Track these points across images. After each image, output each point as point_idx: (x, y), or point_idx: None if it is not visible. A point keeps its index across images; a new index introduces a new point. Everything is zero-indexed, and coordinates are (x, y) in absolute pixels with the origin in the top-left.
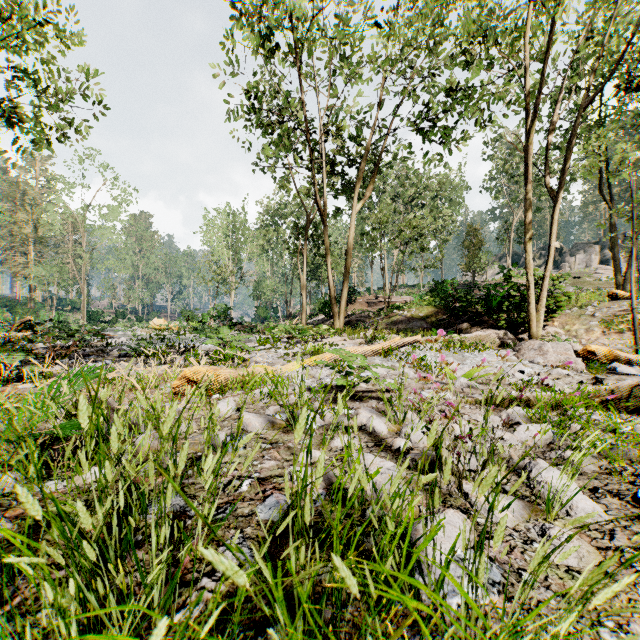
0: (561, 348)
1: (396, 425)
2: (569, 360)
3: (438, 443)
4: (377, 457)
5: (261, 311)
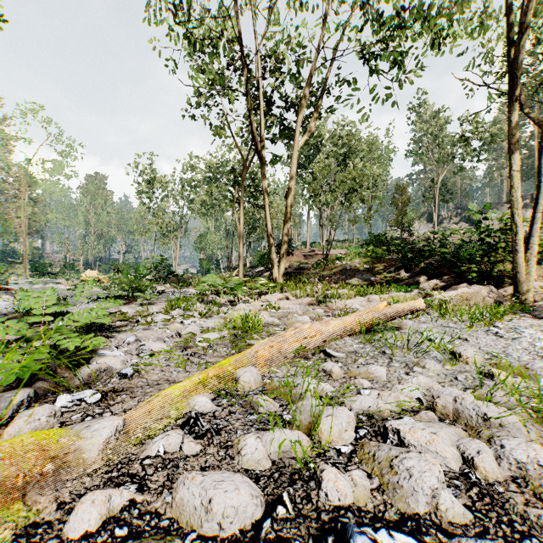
0: None
1: None
2: None
3: None
4: None
5: (204, 263)
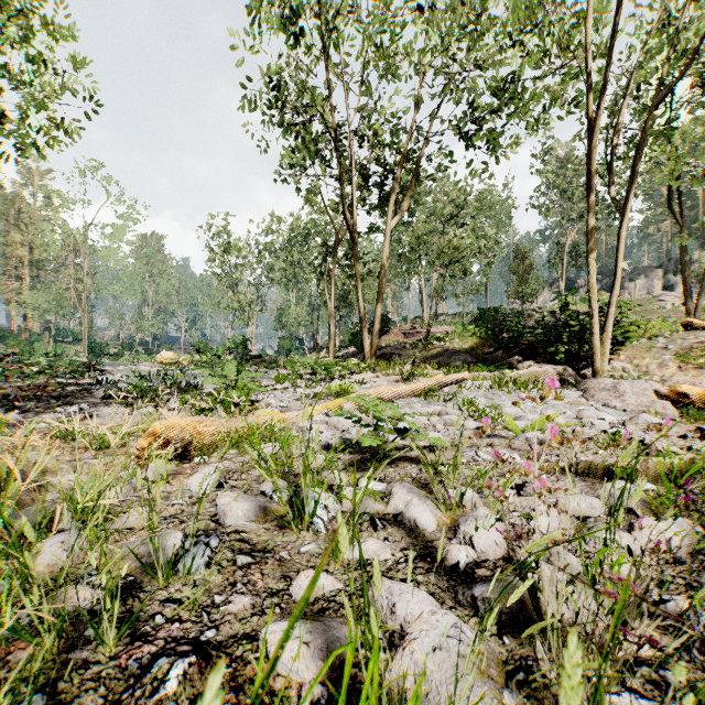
0: (637, 387)
1: (448, 513)
2: (654, 404)
3: (538, 589)
4: (423, 595)
5: (285, 343)
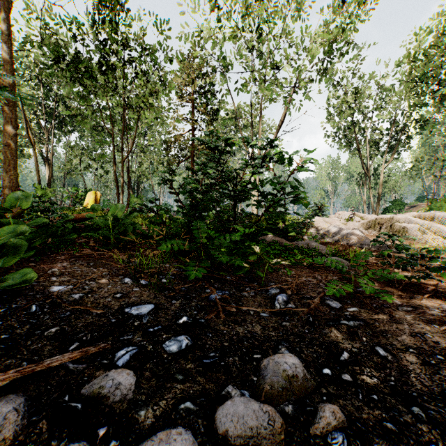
0: None
1: None
2: None
3: None
4: None
5: None
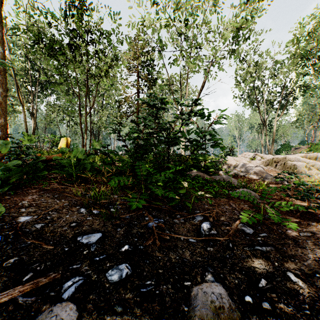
0: None
1: None
2: None
3: None
4: None
5: None
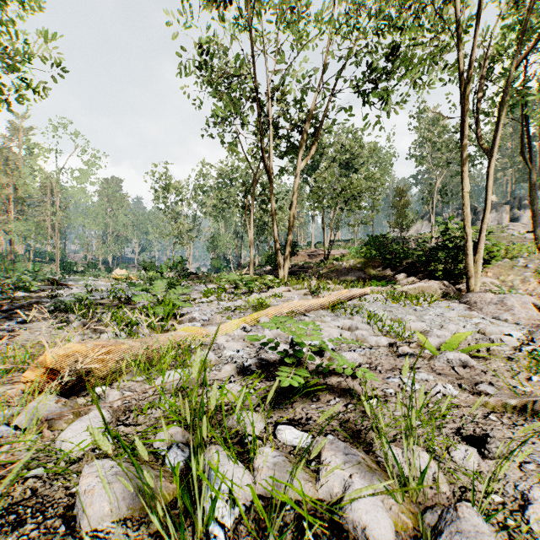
0: (517, 301)
1: (404, 501)
2: None
3: None
4: None
5: (215, 262)
